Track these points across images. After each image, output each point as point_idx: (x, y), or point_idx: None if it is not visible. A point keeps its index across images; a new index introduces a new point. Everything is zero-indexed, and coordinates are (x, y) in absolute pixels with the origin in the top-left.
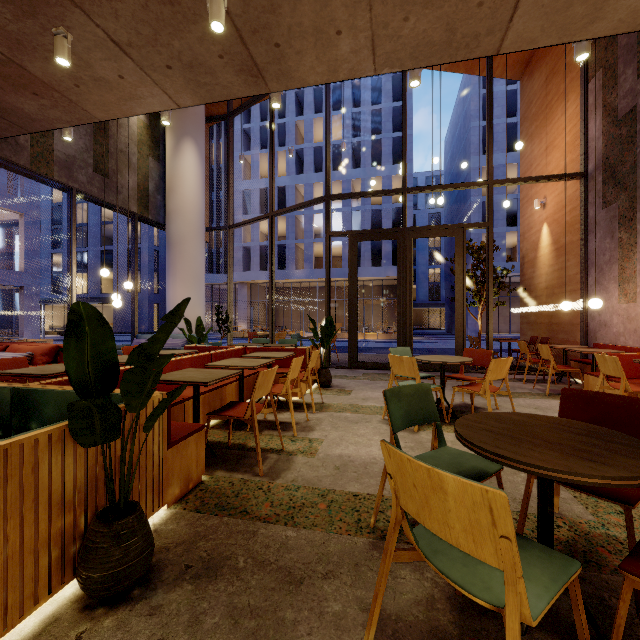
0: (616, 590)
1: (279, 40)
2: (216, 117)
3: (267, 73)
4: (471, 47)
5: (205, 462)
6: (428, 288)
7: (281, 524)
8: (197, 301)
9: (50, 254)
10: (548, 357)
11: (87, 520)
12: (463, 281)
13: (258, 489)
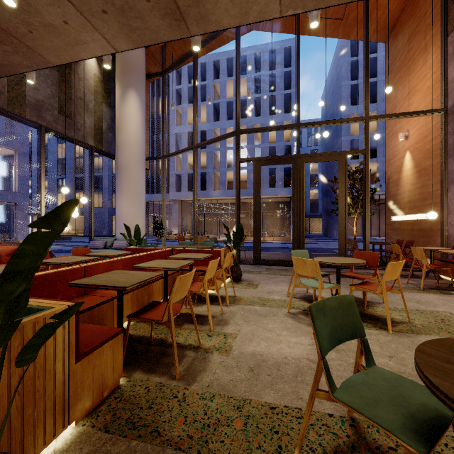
0: None
1: None
2: (153, 74)
3: (188, 16)
4: None
5: (126, 361)
6: (309, 204)
7: (193, 453)
8: (138, 212)
9: None
10: (421, 258)
11: None
12: (345, 196)
13: (173, 397)
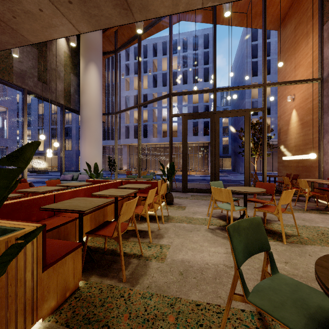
0: None
1: None
2: (108, 52)
3: (133, 6)
4: None
5: (85, 267)
6: (222, 148)
7: None
8: (97, 154)
9: None
10: (305, 187)
11: None
12: (249, 142)
13: (120, 297)
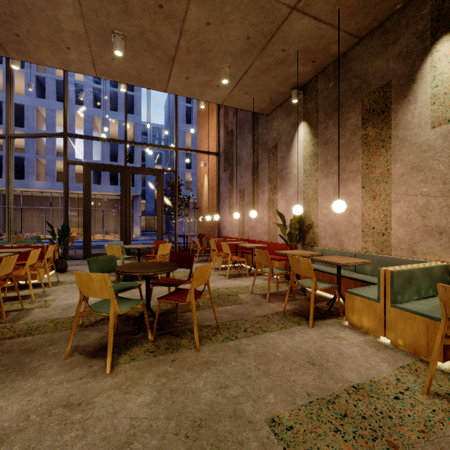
0: (175, 317)
1: (19, 33)
2: None
3: (7, 46)
4: (152, 85)
5: None
6: (154, 203)
7: (22, 337)
8: None
9: None
10: (198, 243)
11: None
12: (162, 202)
13: (3, 328)
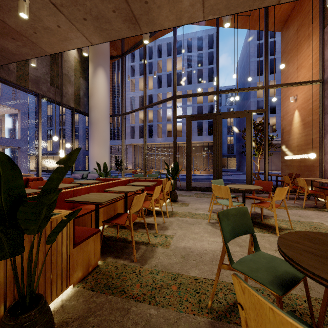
0: None
1: None
2: (115, 56)
3: (141, 21)
4: None
5: (101, 251)
6: (227, 147)
7: (146, 303)
8: (105, 154)
9: (34, 131)
10: (304, 185)
11: (6, 308)
12: (251, 142)
13: (132, 272)
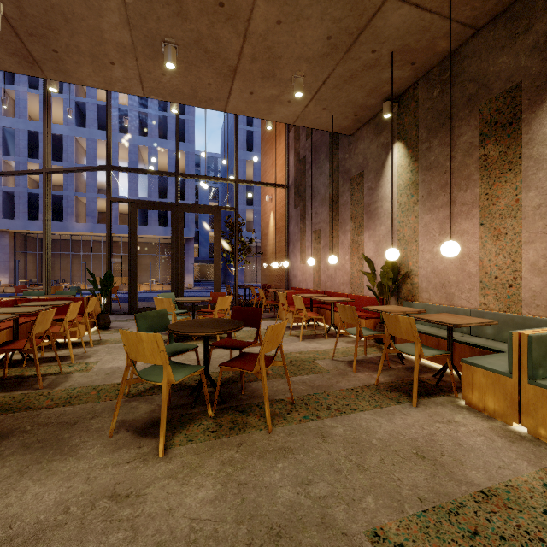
0: (239, 387)
1: (57, 48)
2: None
3: (44, 65)
4: (209, 103)
5: None
6: (209, 247)
7: (60, 406)
8: None
9: None
10: (263, 296)
11: None
12: (219, 246)
13: (39, 395)
